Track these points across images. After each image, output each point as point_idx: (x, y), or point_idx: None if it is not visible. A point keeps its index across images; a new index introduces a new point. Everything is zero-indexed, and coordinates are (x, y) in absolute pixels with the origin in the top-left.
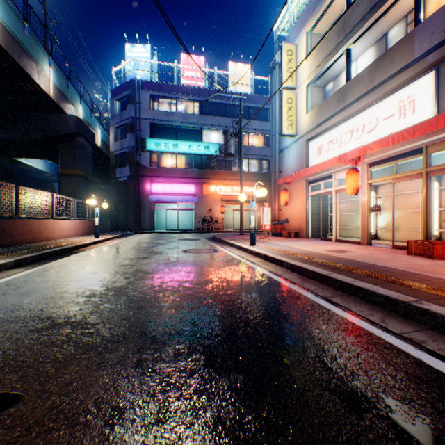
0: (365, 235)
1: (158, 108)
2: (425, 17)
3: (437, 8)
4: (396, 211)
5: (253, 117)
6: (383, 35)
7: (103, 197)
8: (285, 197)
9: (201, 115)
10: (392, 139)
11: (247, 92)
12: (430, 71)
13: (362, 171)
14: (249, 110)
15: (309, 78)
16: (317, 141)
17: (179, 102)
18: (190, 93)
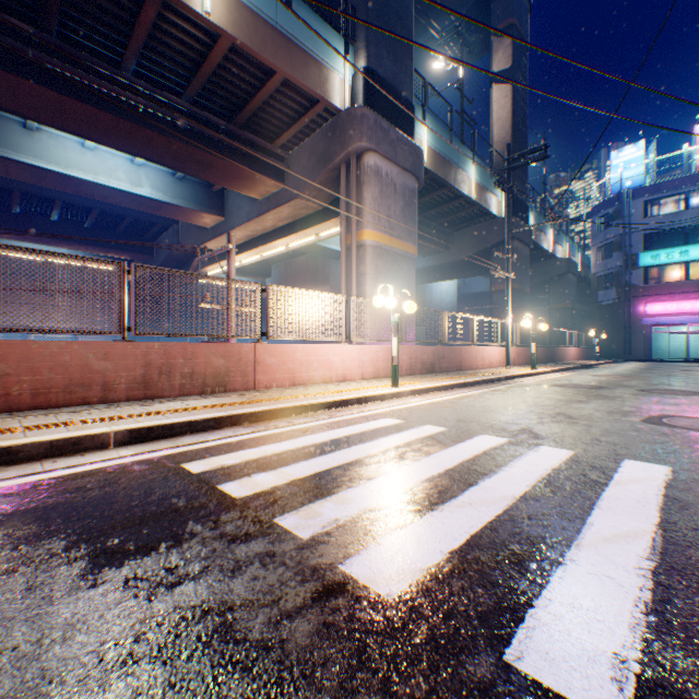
0: None
1: (655, 212)
2: None
3: None
4: None
5: None
6: None
7: None
8: None
9: None
10: None
11: None
12: None
13: None
14: None
15: None
16: None
17: (689, 194)
18: None
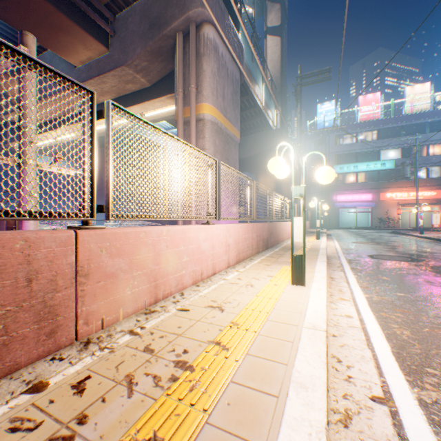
0: None
1: (341, 142)
2: None
3: None
4: None
5: (432, 129)
6: None
7: None
8: None
9: (377, 140)
10: None
11: (425, 107)
12: None
13: None
14: (428, 124)
15: None
16: None
17: (357, 134)
18: (366, 126)
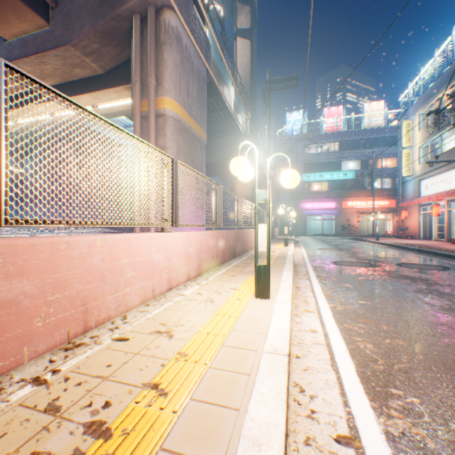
0: (445, 237)
1: (308, 151)
2: None
3: None
4: None
5: (386, 144)
6: None
7: None
8: (404, 214)
9: (340, 151)
10: (444, 195)
11: (380, 123)
12: None
13: (444, 204)
14: (382, 139)
15: (419, 143)
16: (424, 182)
17: (323, 145)
18: (331, 137)
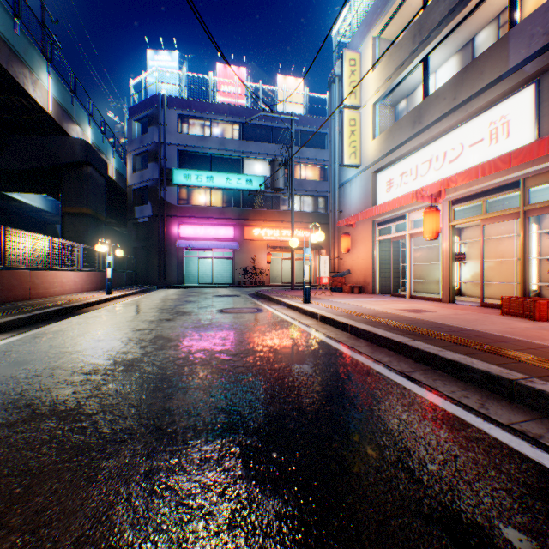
0: (447, 290)
1: (188, 131)
2: (521, 17)
3: (536, 7)
4: (485, 260)
5: (307, 144)
6: (469, 41)
7: (119, 243)
8: (347, 243)
9: (243, 140)
10: (482, 169)
11: (300, 112)
12: (529, 85)
13: (443, 210)
14: (302, 135)
15: (376, 94)
16: (387, 173)
17: (215, 124)
18: (228, 113)
